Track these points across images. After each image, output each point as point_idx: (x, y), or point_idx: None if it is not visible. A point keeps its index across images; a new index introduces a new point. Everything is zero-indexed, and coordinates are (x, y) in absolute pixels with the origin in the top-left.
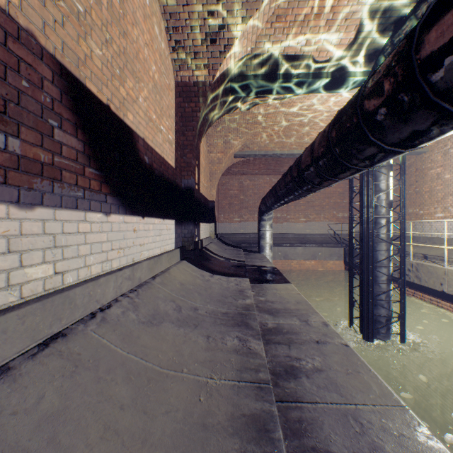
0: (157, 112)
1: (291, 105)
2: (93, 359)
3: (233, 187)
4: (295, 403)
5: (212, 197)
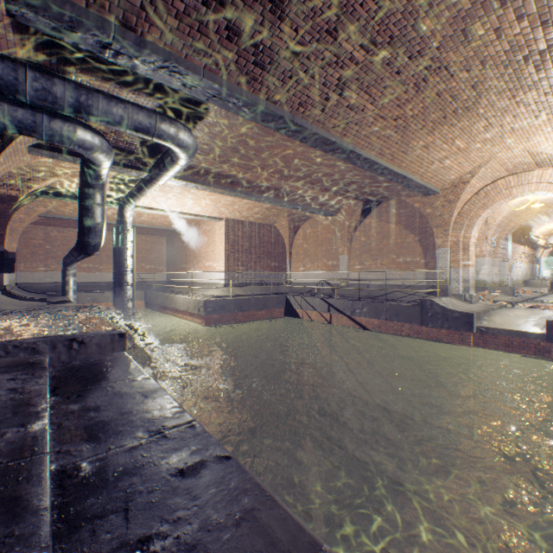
0: None
1: None
2: None
3: (39, 237)
4: None
5: (14, 250)
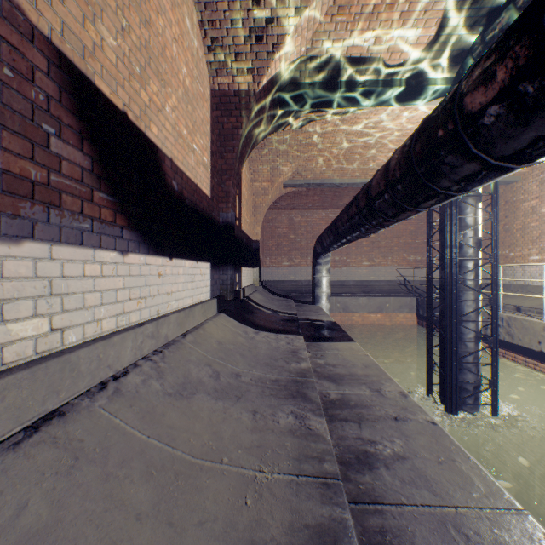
0: (189, 126)
1: (354, 121)
2: (100, 448)
3: (282, 225)
4: (374, 505)
5: (256, 236)
